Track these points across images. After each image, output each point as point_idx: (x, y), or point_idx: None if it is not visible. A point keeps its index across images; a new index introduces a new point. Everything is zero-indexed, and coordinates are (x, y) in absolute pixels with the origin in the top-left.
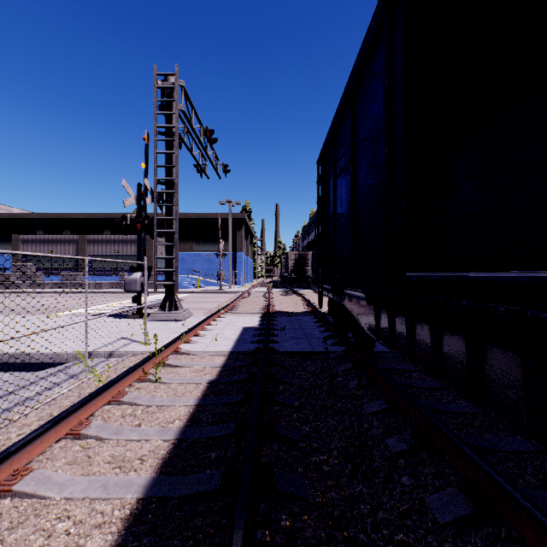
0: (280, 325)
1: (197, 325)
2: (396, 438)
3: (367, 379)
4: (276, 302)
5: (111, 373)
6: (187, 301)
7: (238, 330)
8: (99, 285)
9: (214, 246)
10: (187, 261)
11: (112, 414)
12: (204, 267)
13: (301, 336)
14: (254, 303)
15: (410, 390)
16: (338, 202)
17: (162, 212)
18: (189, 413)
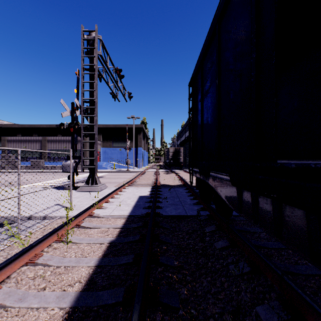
0: (164, 194)
1: (108, 195)
2: (265, 307)
3: (230, 241)
4: (161, 178)
5: (39, 234)
6: (106, 177)
7: (136, 198)
8: (54, 168)
9: (124, 144)
10: (108, 153)
11: (25, 276)
12: (118, 157)
13: (177, 202)
14: (147, 179)
15: (263, 250)
16: (204, 109)
17: (88, 121)
18: (88, 274)
